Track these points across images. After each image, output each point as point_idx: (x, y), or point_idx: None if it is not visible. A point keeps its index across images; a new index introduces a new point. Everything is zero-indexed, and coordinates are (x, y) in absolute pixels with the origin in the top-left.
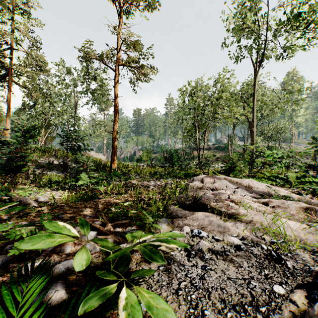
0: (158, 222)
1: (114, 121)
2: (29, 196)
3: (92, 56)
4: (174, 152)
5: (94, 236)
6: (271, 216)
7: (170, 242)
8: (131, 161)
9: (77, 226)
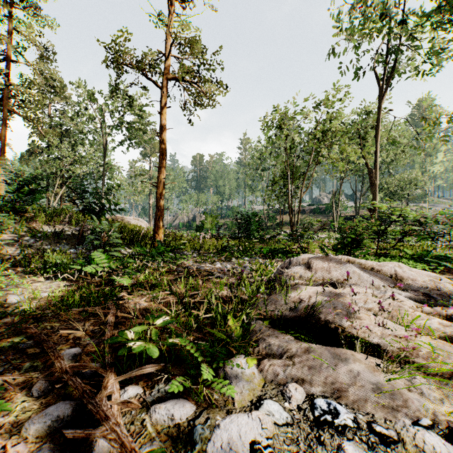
0: (229, 370)
1: (159, 168)
2: None
3: (123, 63)
4: (252, 216)
5: (66, 420)
6: None
7: None
8: (189, 229)
9: (41, 381)
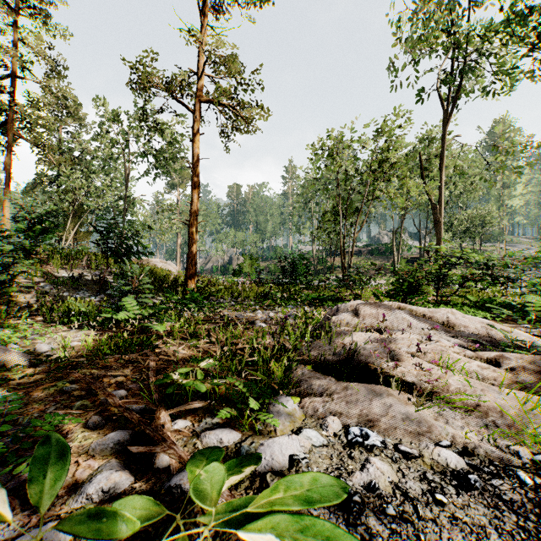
0: (271, 406)
1: (192, 203)
2: (23, 341)
3: (151, 84)
4: (298, 258)
5: (125, 444)
6: (516, 393)
7: (311, 536)
8: (224, 274)
9: (95, 416)
